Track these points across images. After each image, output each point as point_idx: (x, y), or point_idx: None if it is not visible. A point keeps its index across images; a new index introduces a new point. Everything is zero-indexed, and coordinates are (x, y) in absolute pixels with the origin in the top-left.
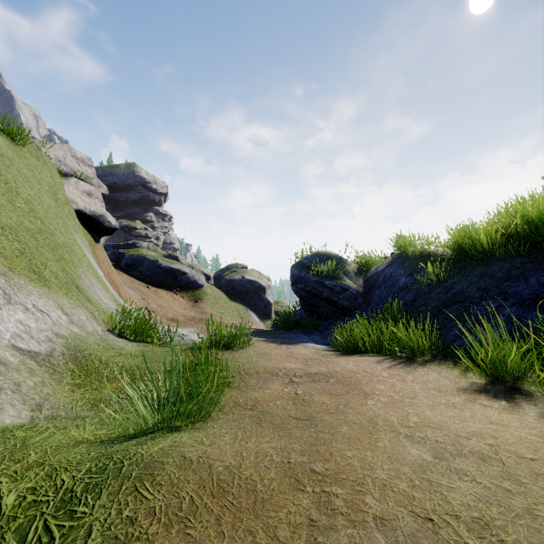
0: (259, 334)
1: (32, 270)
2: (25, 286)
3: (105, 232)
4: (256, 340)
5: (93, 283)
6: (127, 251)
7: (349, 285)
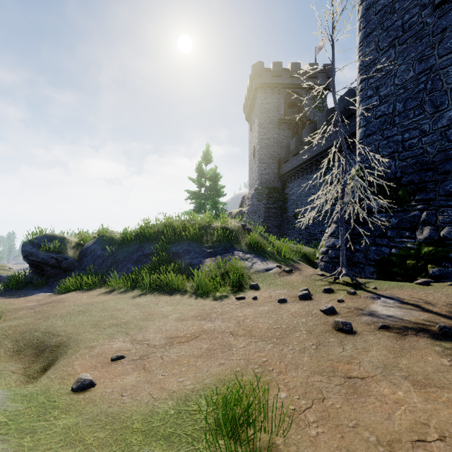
0: None
1: None
2: None
3: None
4: None
5: None
6: None
7: (69, 255)
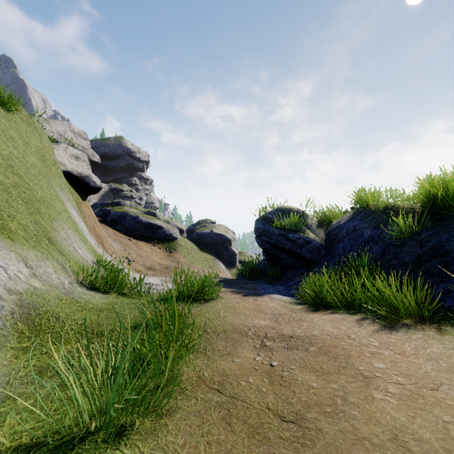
0: (226, 284)
1: None
2: None
3: (91, 191)
4: (223, 291)
5: (70, 235)
6: (113, 208)
7: (312, 238)
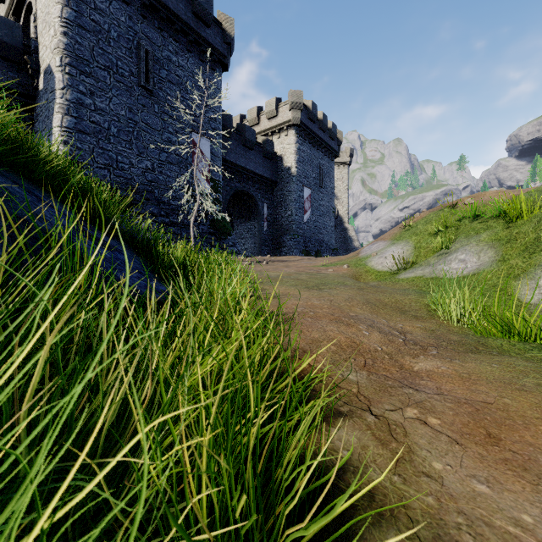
0: None
1: None
2: None
3: None
4: None
5: None
6: None
7: None
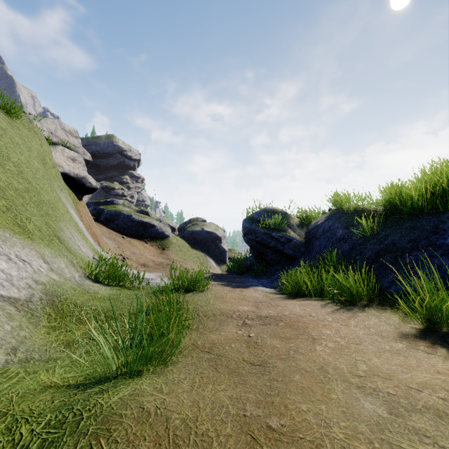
0: (216, 278)
1: (17, 224)
2: (10, 239)
3: (87, 191)
4: (213, 284)
5: (73, 235)
6: (106, 207)
7: (293, 236)
